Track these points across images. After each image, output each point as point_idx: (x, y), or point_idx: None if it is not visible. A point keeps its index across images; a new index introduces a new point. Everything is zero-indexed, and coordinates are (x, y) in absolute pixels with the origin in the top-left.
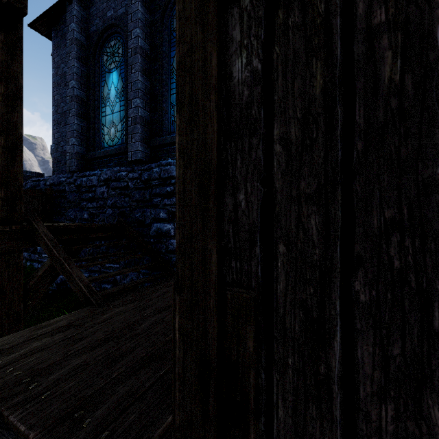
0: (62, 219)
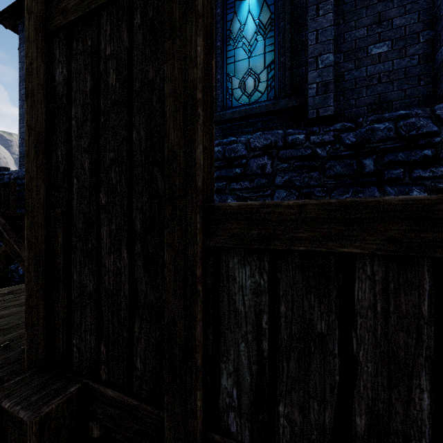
0: None
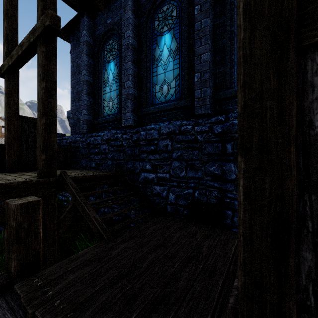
0: (78, 167)
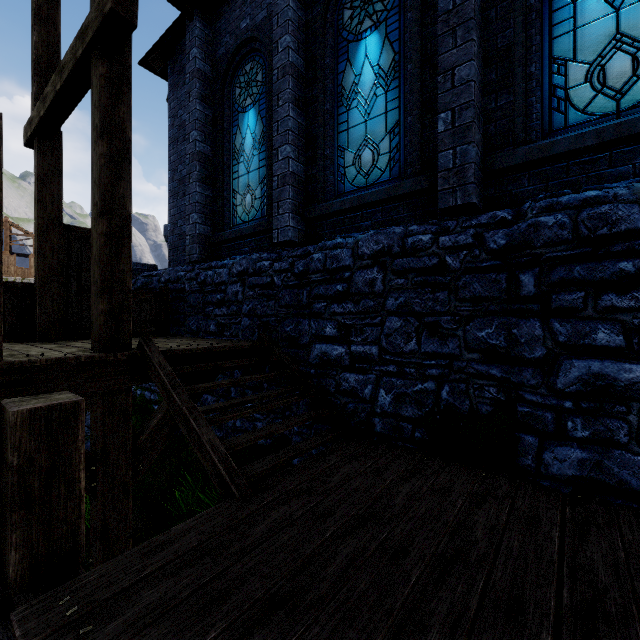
0: (181, 332)
